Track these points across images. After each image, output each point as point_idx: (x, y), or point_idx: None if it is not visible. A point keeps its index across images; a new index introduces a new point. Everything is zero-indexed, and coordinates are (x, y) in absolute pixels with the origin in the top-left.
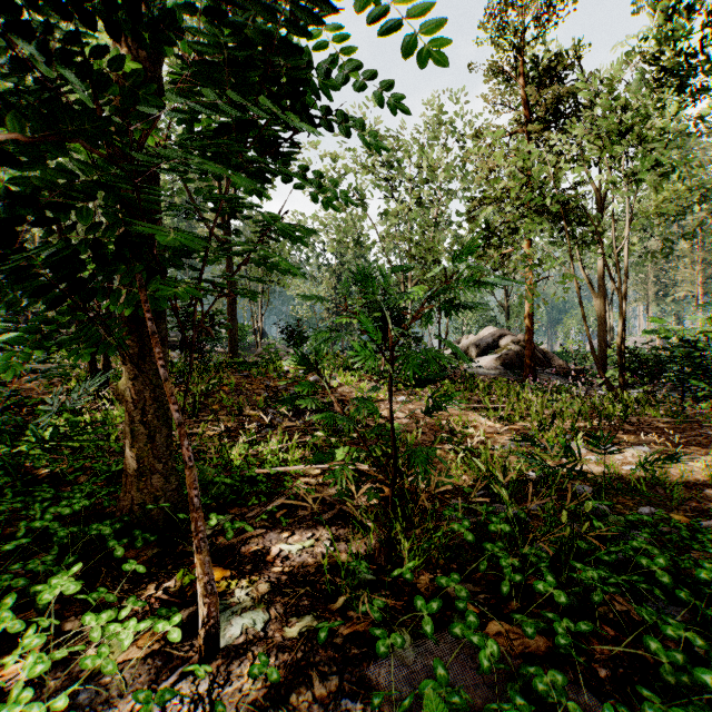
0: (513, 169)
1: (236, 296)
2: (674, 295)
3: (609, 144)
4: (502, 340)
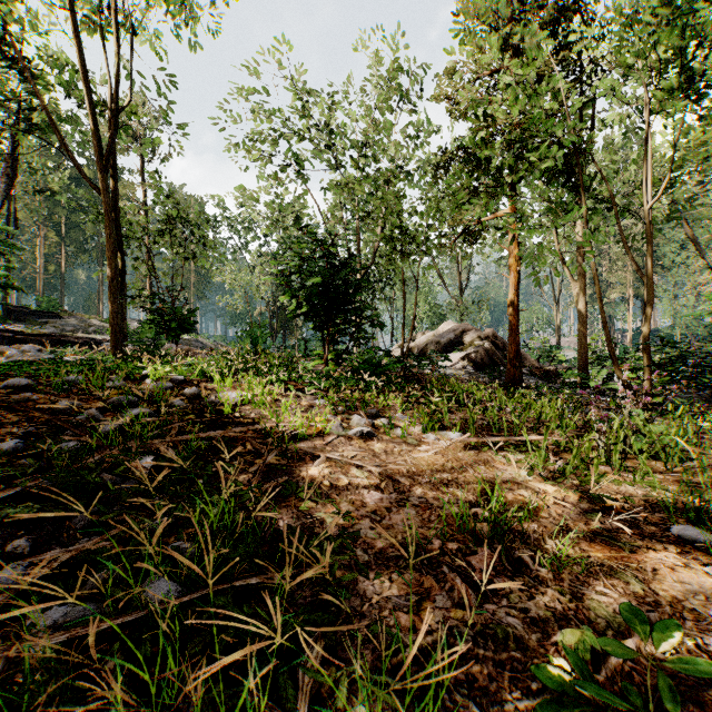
0: (512, 83)
1: (125, 271)
2: (610, 296)
3: (665, 29)
4: (466, 336)
